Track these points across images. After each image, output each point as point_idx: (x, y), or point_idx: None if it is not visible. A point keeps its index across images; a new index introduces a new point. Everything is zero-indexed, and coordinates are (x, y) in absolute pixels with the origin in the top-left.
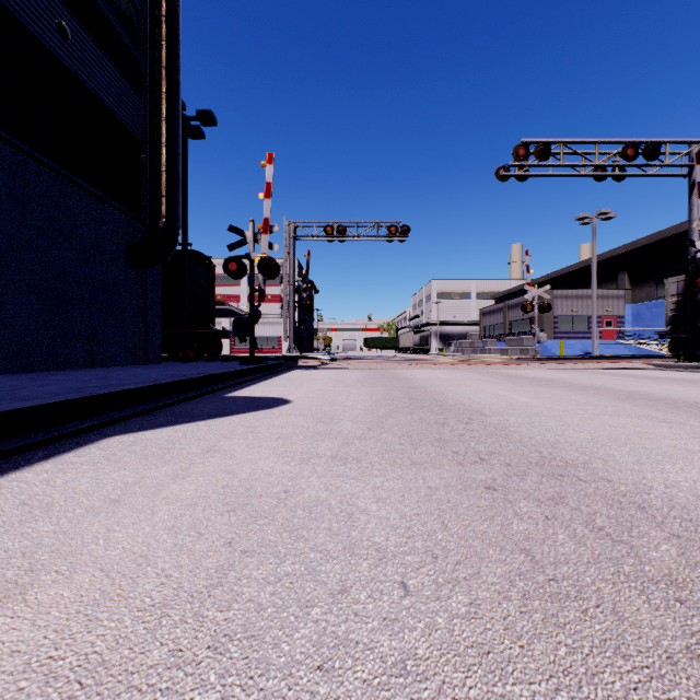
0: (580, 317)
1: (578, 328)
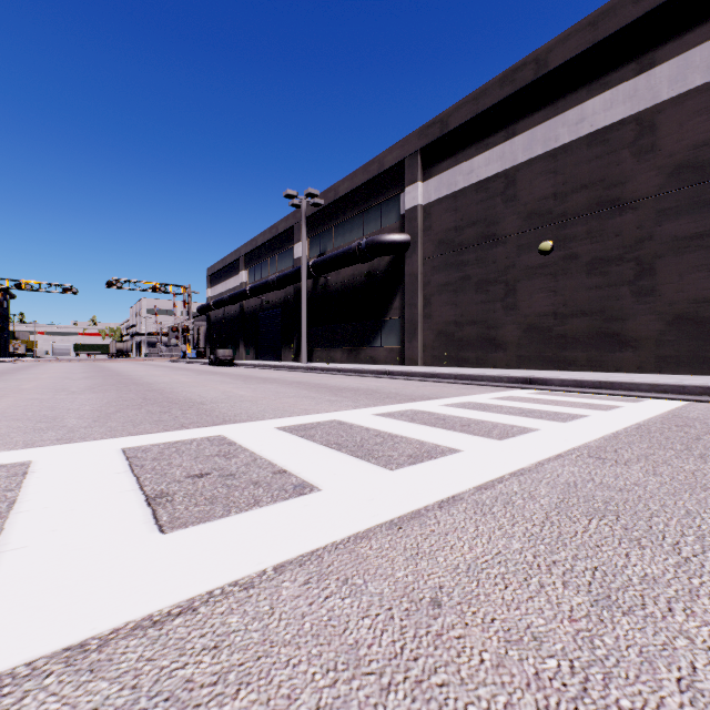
0: None
1: None
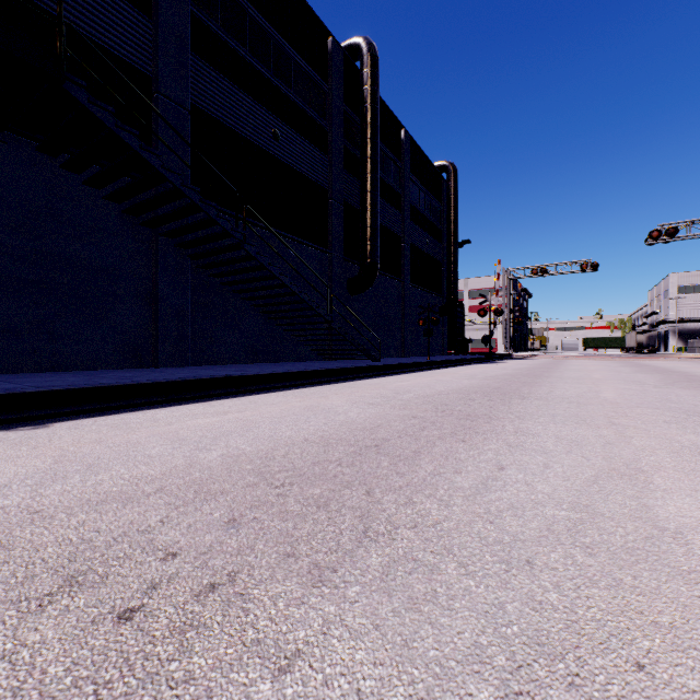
0: None
1: None
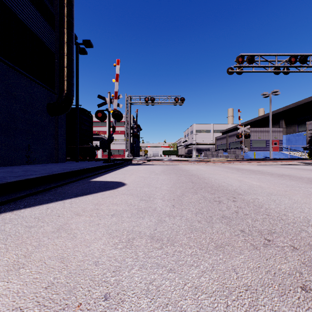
0: (262, 141)
1: (261, 146)
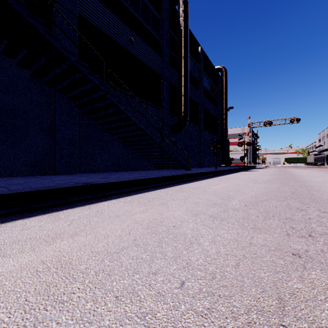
0: None
1: None
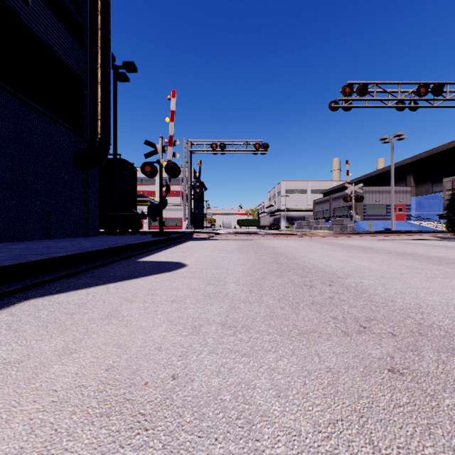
0: (381, 205)
1: (379, 213)
